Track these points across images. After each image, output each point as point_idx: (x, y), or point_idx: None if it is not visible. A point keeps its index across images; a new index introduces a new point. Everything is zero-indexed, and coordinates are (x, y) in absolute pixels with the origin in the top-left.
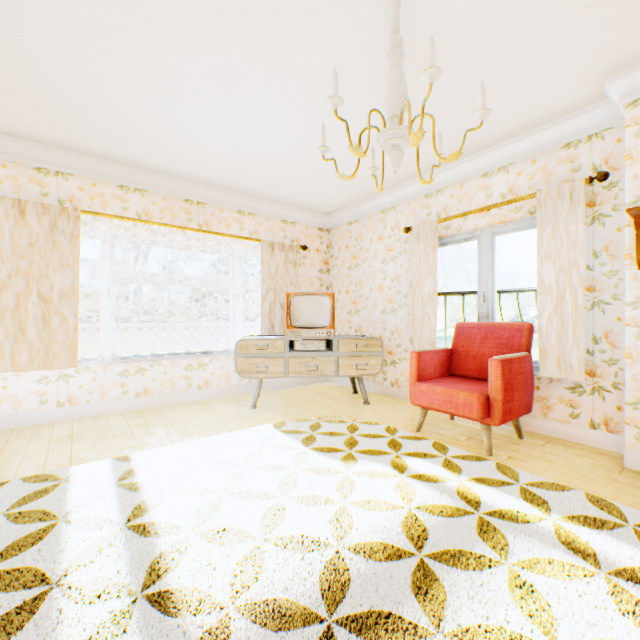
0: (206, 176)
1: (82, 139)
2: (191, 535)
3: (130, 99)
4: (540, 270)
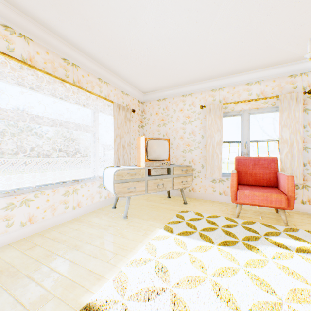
0: (86, 43)
1: None
2: None
3: None
4: (281, 132)
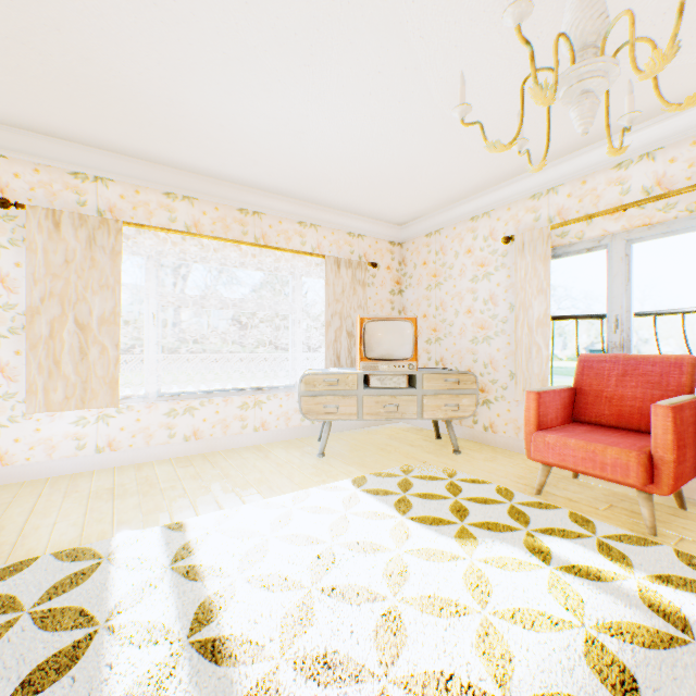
0: (264, 180)
1: (124, 136)
2: (280, 663)
3: (182, 78)
4: None
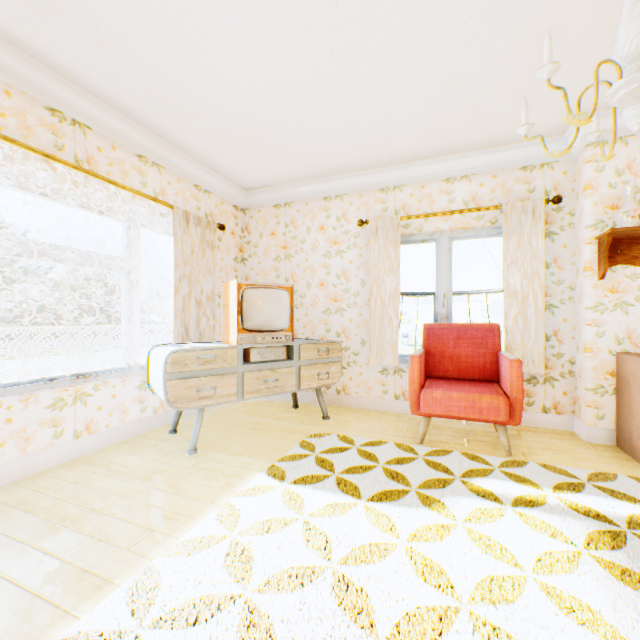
0: (103, 79)
1: None
2: None
3: None
4: (507, 275)
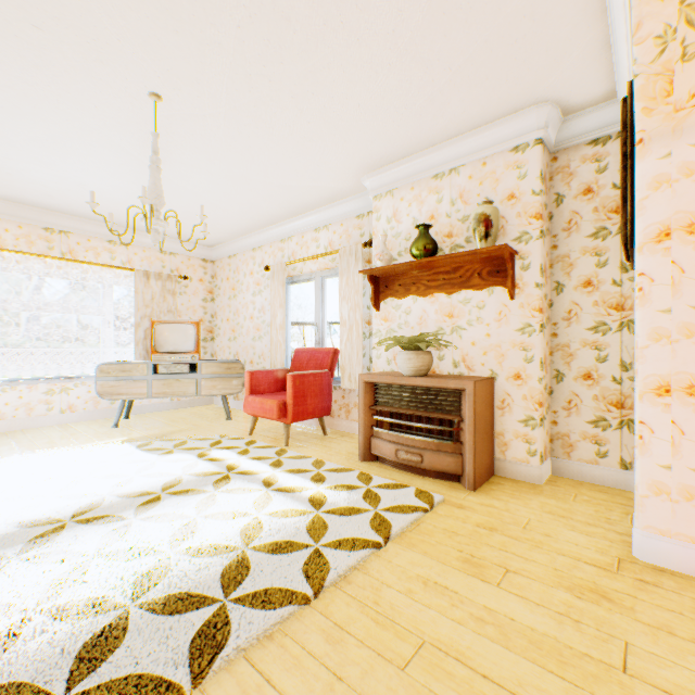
0: (67, 208)
1: None
2: None
3: None
4: (341, 308)
